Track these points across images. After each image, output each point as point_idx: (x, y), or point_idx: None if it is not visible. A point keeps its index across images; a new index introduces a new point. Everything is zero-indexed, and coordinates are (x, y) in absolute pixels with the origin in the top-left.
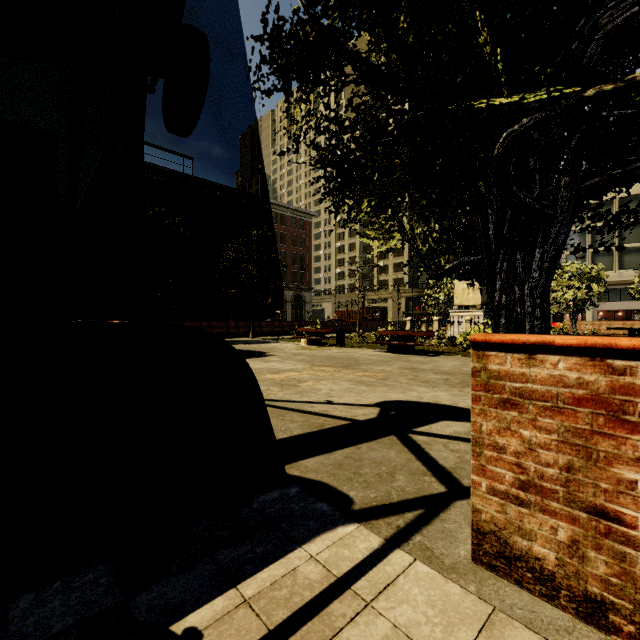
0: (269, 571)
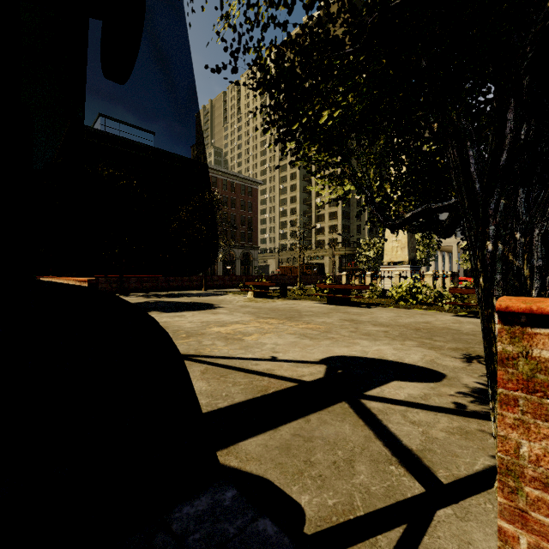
0: None
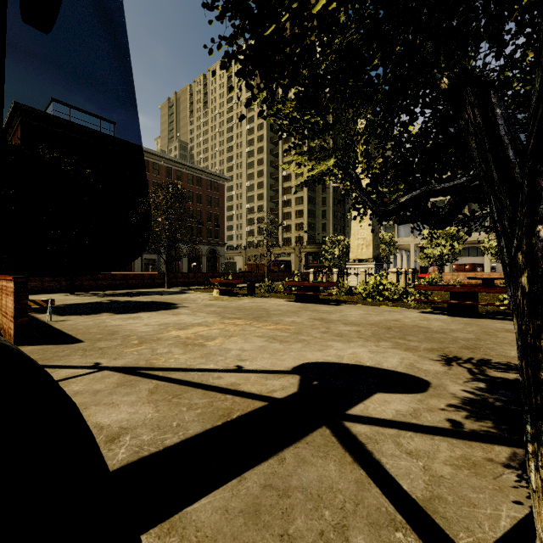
0: None
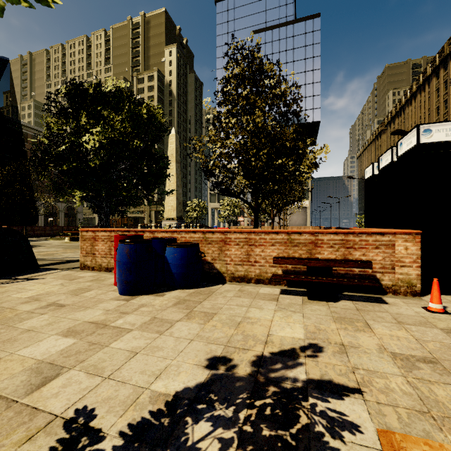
0: (32, 274)
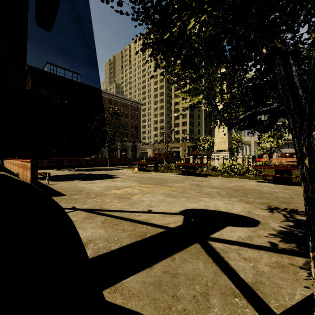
0: None
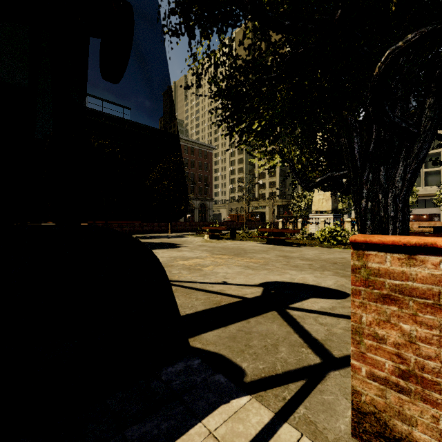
0: None
